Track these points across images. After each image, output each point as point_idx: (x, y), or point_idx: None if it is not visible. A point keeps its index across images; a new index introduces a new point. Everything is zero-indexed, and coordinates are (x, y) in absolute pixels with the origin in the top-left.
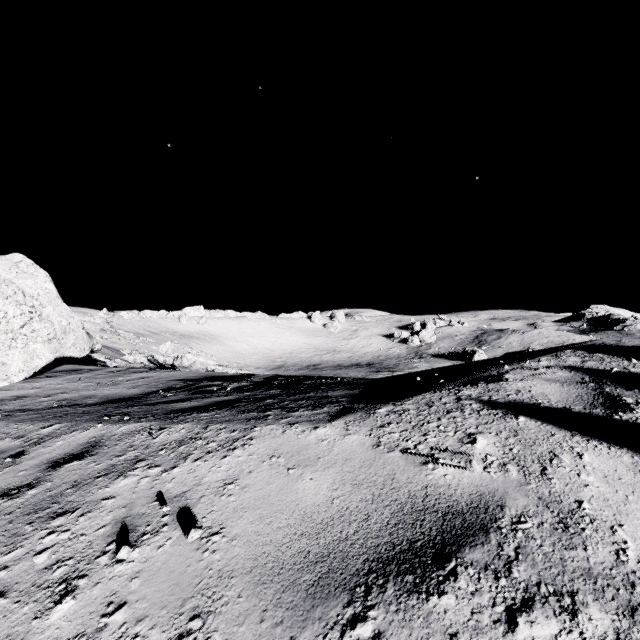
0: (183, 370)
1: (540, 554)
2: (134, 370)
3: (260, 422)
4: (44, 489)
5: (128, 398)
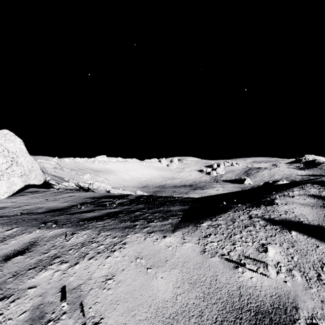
0: (93, 190)
1: None
2: (66, 191)
3: (131, 230)
4: None
5: (60, 209)
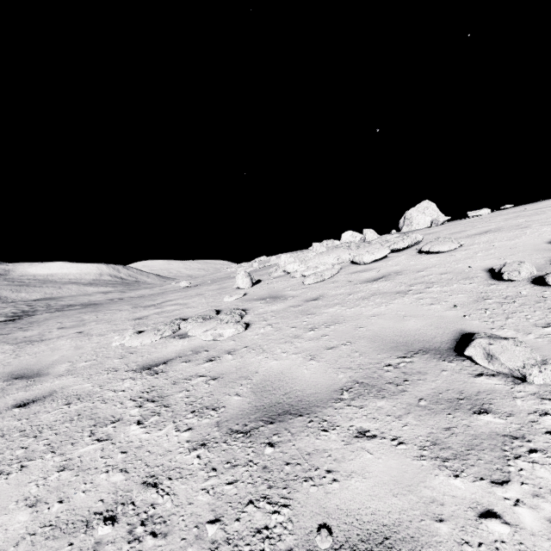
0: None
1: None
2: None
3: None
4: None
5: None
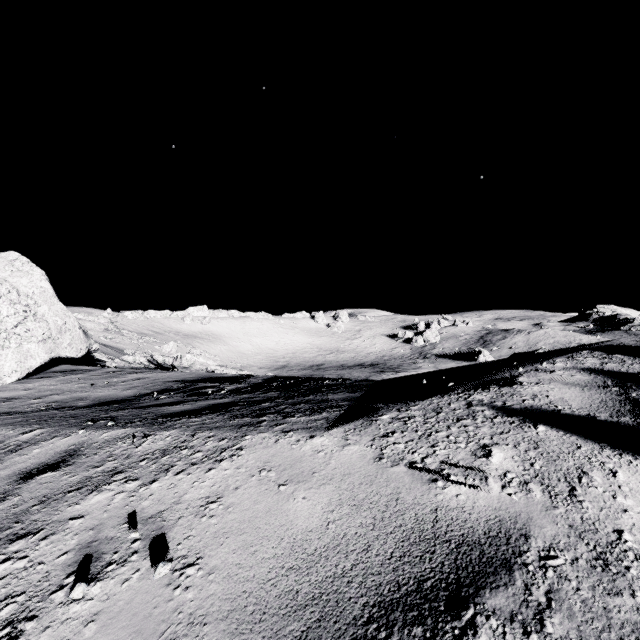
0: (183, 370)
1: (578, 601)
2: (131, 371)
3: (252, 429)
4: (10, 505)
5: (120, 400)
